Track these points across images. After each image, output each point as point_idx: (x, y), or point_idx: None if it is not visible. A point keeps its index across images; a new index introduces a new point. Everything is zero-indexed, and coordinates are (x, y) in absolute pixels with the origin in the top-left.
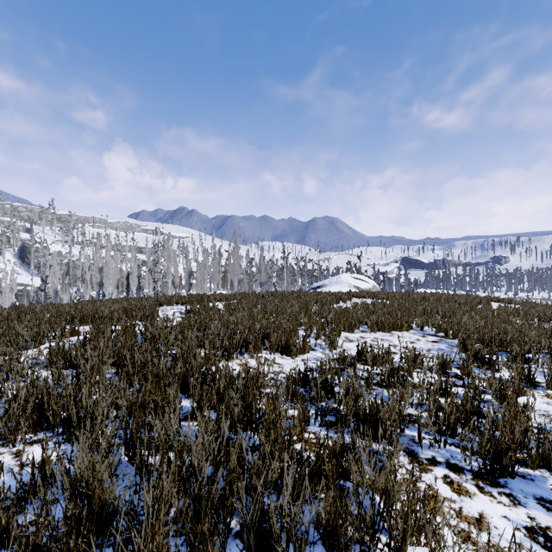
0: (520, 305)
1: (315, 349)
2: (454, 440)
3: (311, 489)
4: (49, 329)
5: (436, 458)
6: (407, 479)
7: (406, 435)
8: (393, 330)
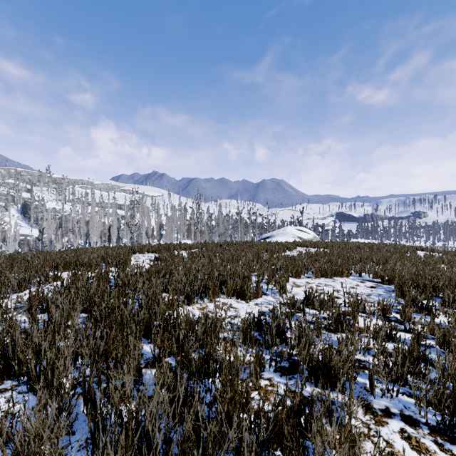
0: (442, 253)
1: (266, 294)
2: (404, 388)
3: (269, 447)
4: (35, 275)
5: (390, 409)
6: (364, 434)
7: (358, 383)
8: (335, 276)
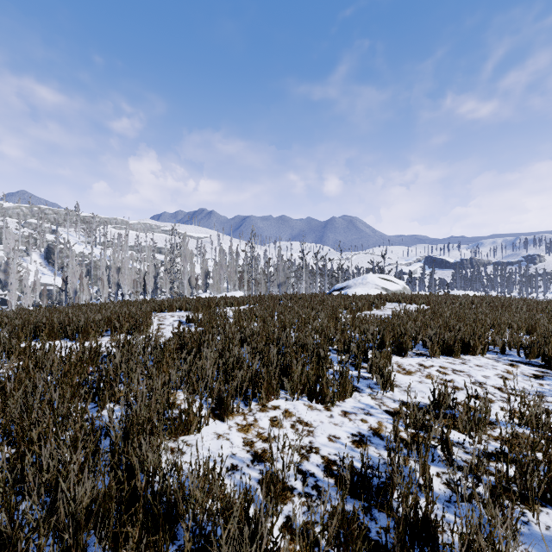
0: None
1: (358, 389)
2: None
3: None
4: None
5: None
6: None
7: None
8: (462, 353)
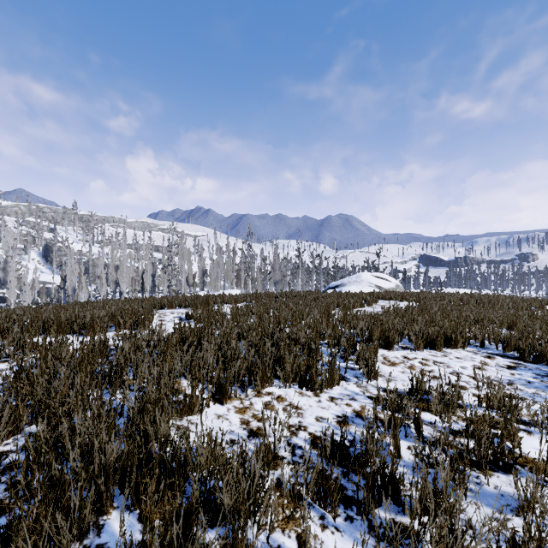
0: None
1: (346, 378)
2: None
3: None
4: (2, 345)
5: None
6: None
7: None
8: (444, 347)
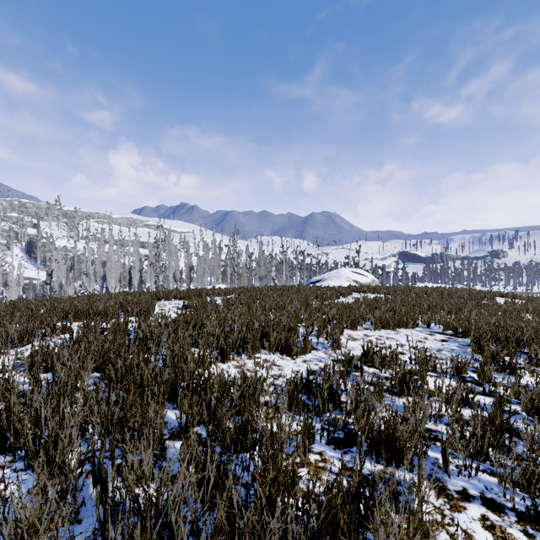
0: (526, 300)
1: (317, 349)
2: (485, 465)
3: (321, 539)
4: (39, 327)
5: (468, 490)
6: (437, 522)
7: (428, 458)
8: (398, 328)
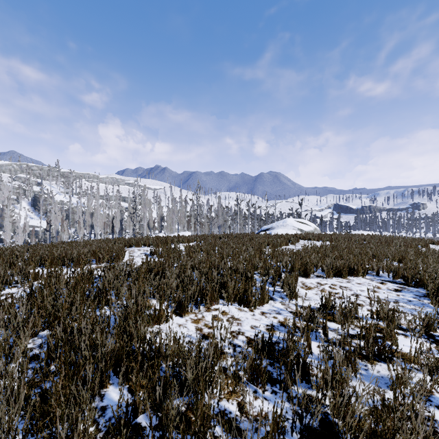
0: None
1: (273, 298)
2: None
3: None
4: (12, 274)
5: None
6: None
7: None
8: (349, 275)
